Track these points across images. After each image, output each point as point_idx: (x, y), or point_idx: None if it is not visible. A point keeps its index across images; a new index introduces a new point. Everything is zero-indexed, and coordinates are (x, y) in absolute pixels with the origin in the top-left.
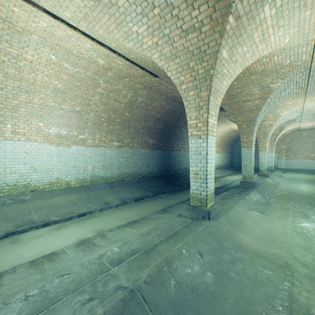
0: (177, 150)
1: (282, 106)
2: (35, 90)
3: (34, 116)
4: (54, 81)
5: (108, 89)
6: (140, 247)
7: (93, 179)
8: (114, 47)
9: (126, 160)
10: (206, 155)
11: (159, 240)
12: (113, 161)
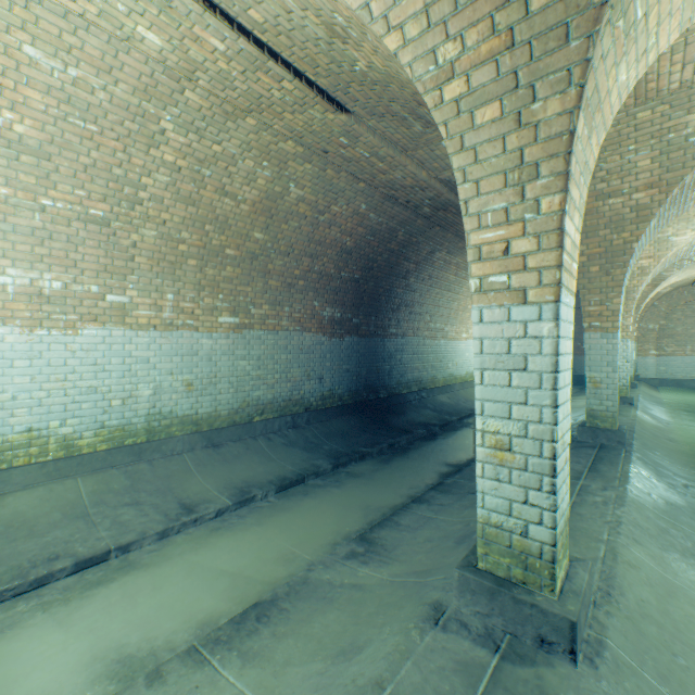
0: (397, 336)
1: (682, 217)
2: None
3: None
4: None
5: (195, 152)
6: None
7: (155, 426)
8: None
9: (257, 366)
10: (555, 372)
11: None
12: (219, 369)
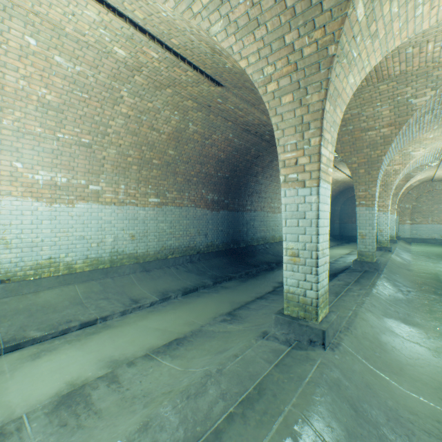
0: (251, 211)
1: (417, 140)
2: (3, 103)
3: (5, 151)
4: (40, 89)
5: (138, 107)
6: (180, 441)
7: (114, 259)
8: (141, 20)
9: (170, 227)
10: (317, 219)
11: (226, 416)
12: (149, 228)
